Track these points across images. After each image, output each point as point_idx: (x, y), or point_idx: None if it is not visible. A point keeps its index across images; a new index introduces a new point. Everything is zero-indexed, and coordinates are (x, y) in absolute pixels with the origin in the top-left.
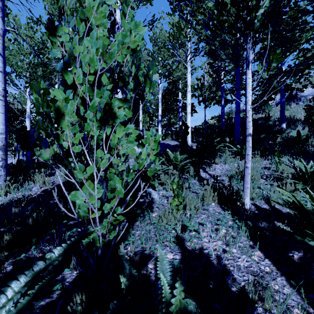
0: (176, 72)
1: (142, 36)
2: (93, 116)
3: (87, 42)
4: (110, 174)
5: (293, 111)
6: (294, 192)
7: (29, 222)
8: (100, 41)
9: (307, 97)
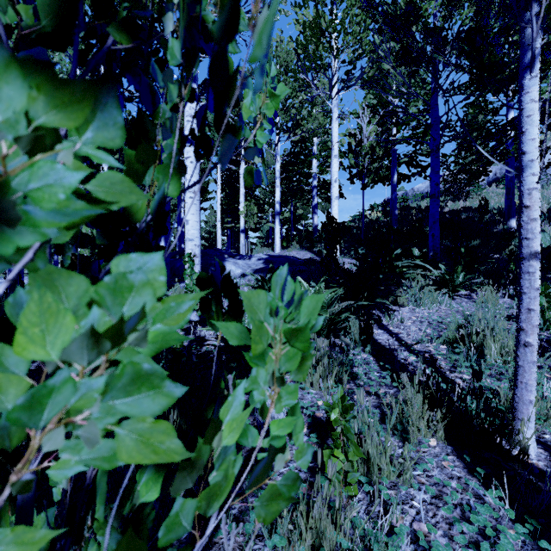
0: (308, 122)
1: None
2: None
3: None
4: None
5: None
6: None
7: None
8: None
9: (546, 170)
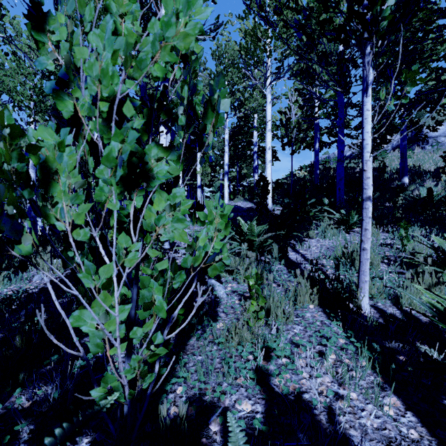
0: (250, 102)
1: (199, 24)
2: (111, 175)
3: (95, 37)
4: (142, 278)
5: (418, 159)
6: (436, 287)
7: (16, 344)
8: (120, 37)
9: (437, 138)
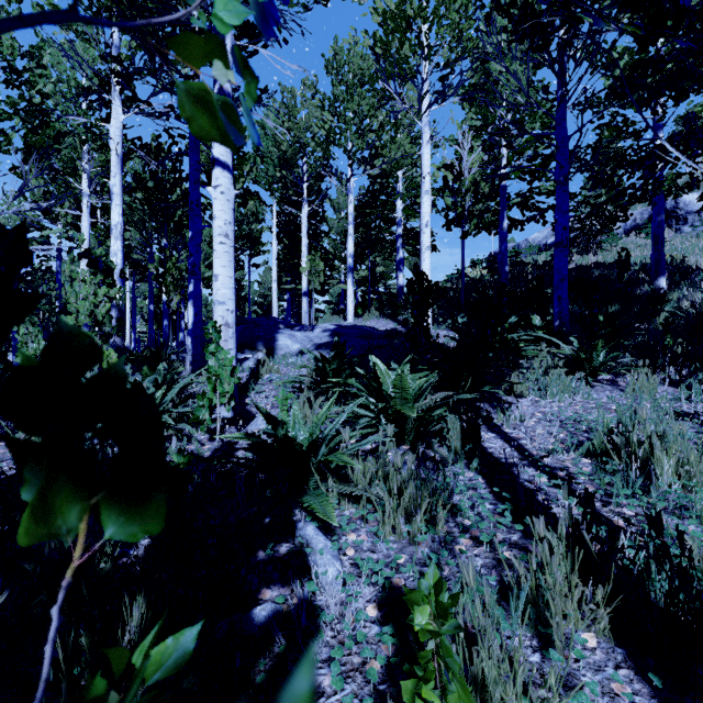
0: (391, 150)
1: None
2: None
3: None
4: None
5: (674, 248)
6: None
7: None
8: None
9: (702, 215)
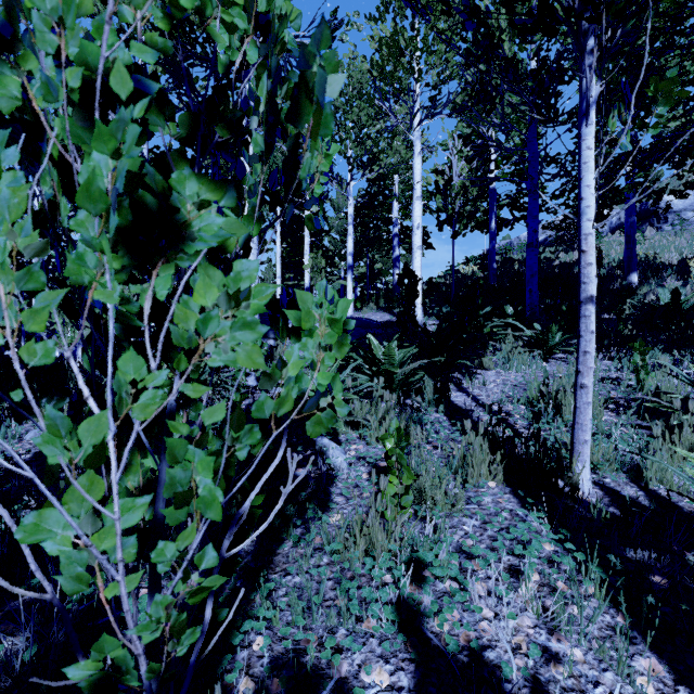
0: (388, 156)
1: None
2: (100, 231)
3: None
4: (168, 443)
5: (652, 246)
6: None
7: None
8: None
9: (681, 214)
